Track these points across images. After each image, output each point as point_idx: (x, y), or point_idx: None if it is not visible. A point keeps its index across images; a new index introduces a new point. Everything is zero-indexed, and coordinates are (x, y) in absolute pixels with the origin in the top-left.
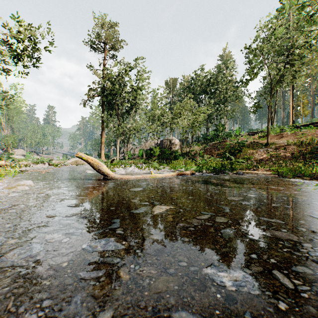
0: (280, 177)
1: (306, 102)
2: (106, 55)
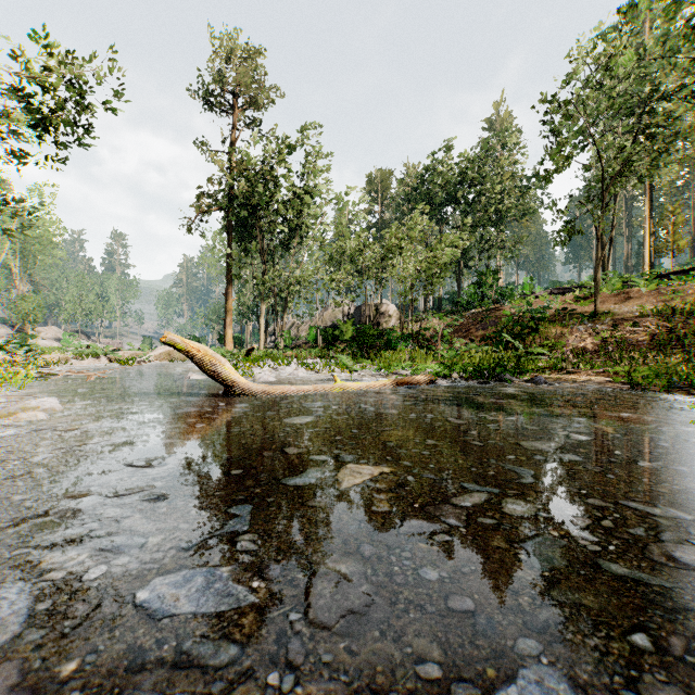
0: (635, 389)
1: (681, 221)
2: (236, 120)
